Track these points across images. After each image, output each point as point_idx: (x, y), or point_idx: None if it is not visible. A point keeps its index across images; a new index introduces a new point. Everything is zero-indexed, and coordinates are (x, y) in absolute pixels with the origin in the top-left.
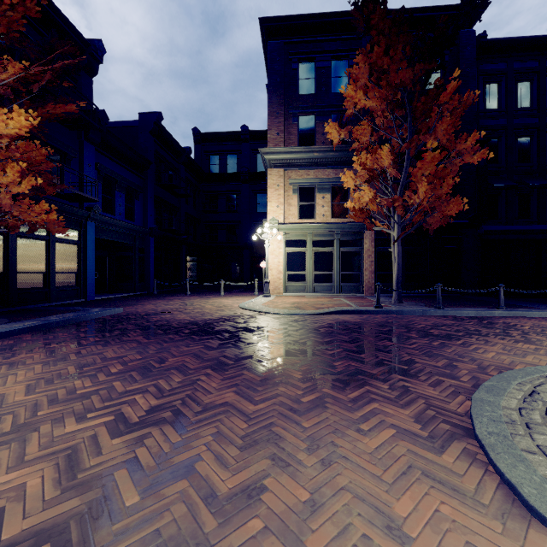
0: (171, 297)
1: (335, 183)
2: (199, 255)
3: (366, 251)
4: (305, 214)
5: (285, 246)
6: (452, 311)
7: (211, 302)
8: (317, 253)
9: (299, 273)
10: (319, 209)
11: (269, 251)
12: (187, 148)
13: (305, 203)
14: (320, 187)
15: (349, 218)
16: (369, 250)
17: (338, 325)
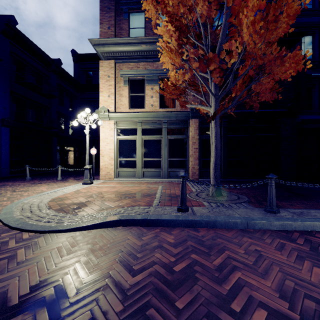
0: (8, 182)
1: (162, 74)
2: (76, 146)
3: (191, 139)
4: (136, 104)
5: (116, 134)
6: (297, 222)
7: (13, 192)
8: (146, 140)
9: (130, 159)
10: (148, 100)
11: (101, 139)
12: (56, 59)
13: (136, 94)
14: (149, 78)
15: (176, 108)
16: (194, 138)
17: (1, 318)
